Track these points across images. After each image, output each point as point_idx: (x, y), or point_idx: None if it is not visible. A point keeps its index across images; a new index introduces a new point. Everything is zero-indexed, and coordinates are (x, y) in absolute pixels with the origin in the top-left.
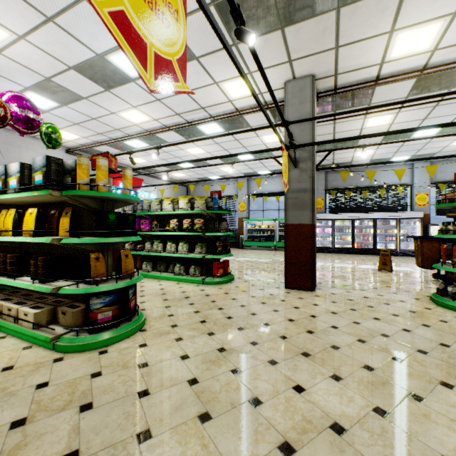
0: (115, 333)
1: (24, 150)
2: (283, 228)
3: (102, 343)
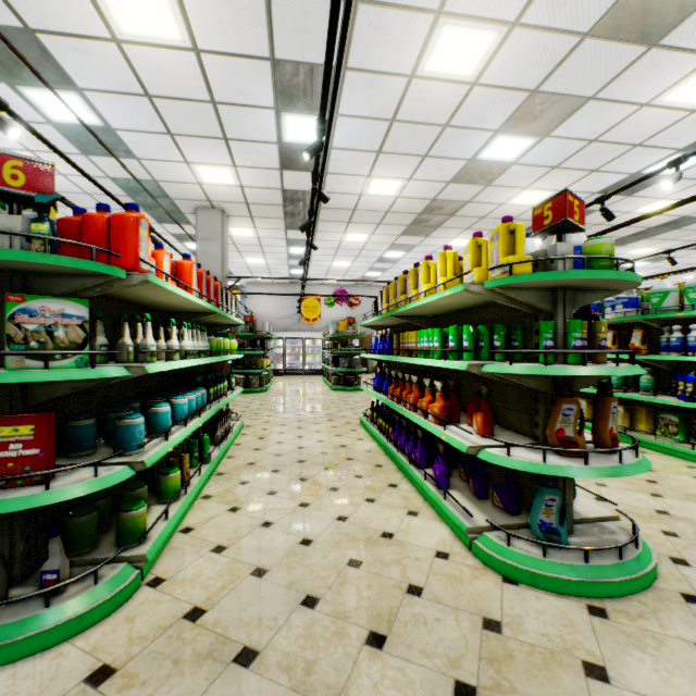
0: None
1: None
2: None
3: None
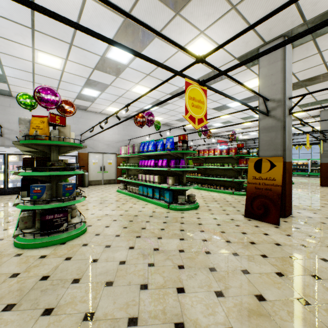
0: None
1: (198, 137)
2: (315, 164)
3: None
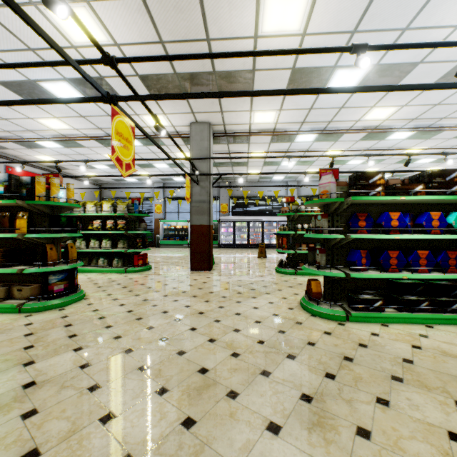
0: (68, 299)
1: None
2: None
3: (59, 305)
